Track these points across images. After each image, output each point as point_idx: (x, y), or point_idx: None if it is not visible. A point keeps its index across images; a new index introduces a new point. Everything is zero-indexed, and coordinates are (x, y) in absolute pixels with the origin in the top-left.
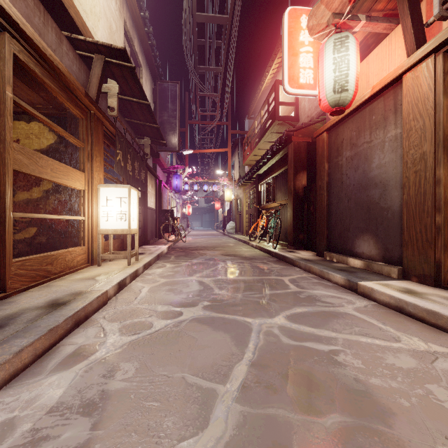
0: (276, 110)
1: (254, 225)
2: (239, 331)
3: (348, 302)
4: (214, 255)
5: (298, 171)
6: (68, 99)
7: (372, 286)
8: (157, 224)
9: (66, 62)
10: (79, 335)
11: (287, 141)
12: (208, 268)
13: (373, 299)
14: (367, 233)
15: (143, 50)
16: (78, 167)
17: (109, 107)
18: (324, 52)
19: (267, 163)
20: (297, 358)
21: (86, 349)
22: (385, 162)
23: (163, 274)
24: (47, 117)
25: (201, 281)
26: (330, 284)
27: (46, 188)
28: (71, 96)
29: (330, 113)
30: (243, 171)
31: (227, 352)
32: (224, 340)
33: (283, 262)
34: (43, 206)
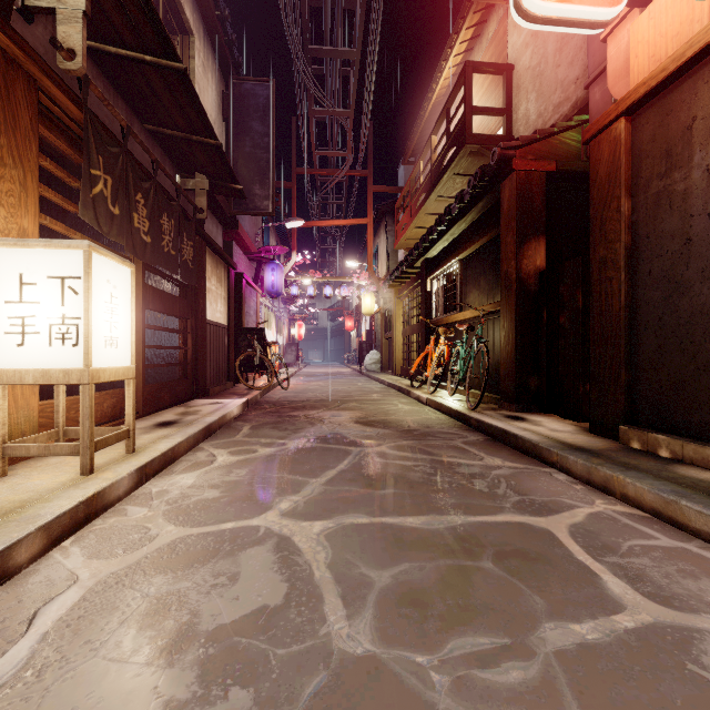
0: (466, 124)
1: (420, 356)
2: None
3: None
4: (339, 422)
5: (527, 238)
6: None
7: None
8: (232, 355)
9: None
10: None
11: (499, 174)
12: (319, 471)
13: None
14: None
15: (196, 0)
16: None
17: (54, 41)
18: None
19: (447, 232)
20: None
21: None
22: None
23: (187, 497)
24: None
25: (287, 538)
26: None
27: None
28: None
29: None
30: (394, 261)
31: None
32: None
33: (506, 446)
34: None
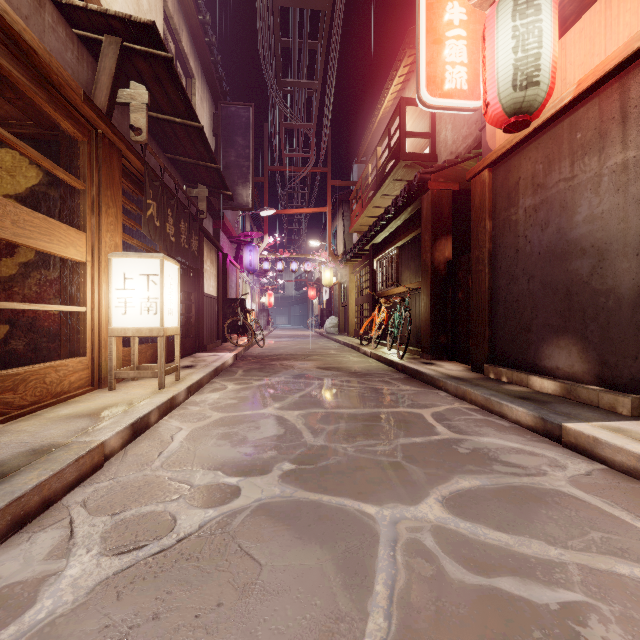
0: (401, 145)
1: (367, 321)
2: (352, 541)
3: (552, 465)
4: (306, 368)
5: (438, 237)
6: (52, 103)
7: (595, 434)
8: (220, 320)
9: (52, 43)
10: (13, 553)
11: (420, 190)
12: (295, 392)
13: (598, 459)
14: (566, 335)
15: (196, 51)
16: (75, 224)
17: (132, 126)
18: (495, 20)
19: (387, 226)
20: (494, 636)
21: (8, 600)
22: (602, 211)
23: (219, 402)
24: (25, 142)
25: (281, 416)
26: (505, 424)
27: (24, 260)
28: (56, 98)
29: (503, 128)
30: (349, 241)
31: (326, 611)
32: (320, 570)
33: (417, 380)
34: (18, 290)
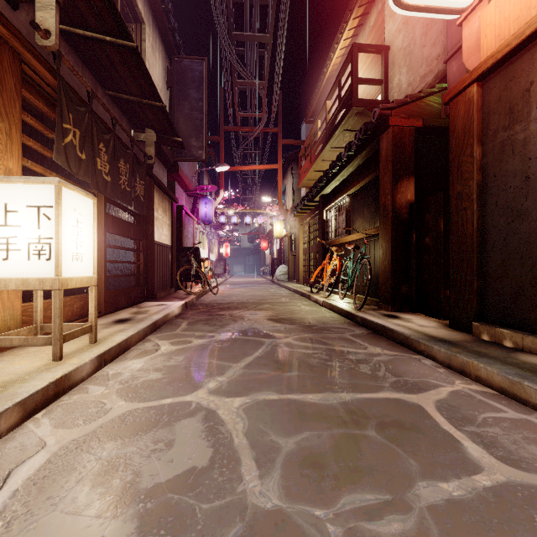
0: (353, 91)
1: (318, 269)
2: None
3: None
4: (256, 320)
5: (400, 177)
6: None
7: None
8: (175, 268)
9: None
10: None
11: (378, 129)
12: (240, 357)
13: None
14: None
15: None
16: None
17: (33, 23)
18: None
19: (338, 174)
20: None
21: None
22: None
23: (136, 378)
24: None
25: (213, 411)
26: None
27: None
28: None
29: None
30: (298, 197)
31: None
32: None
33: (384, 338)
34: None
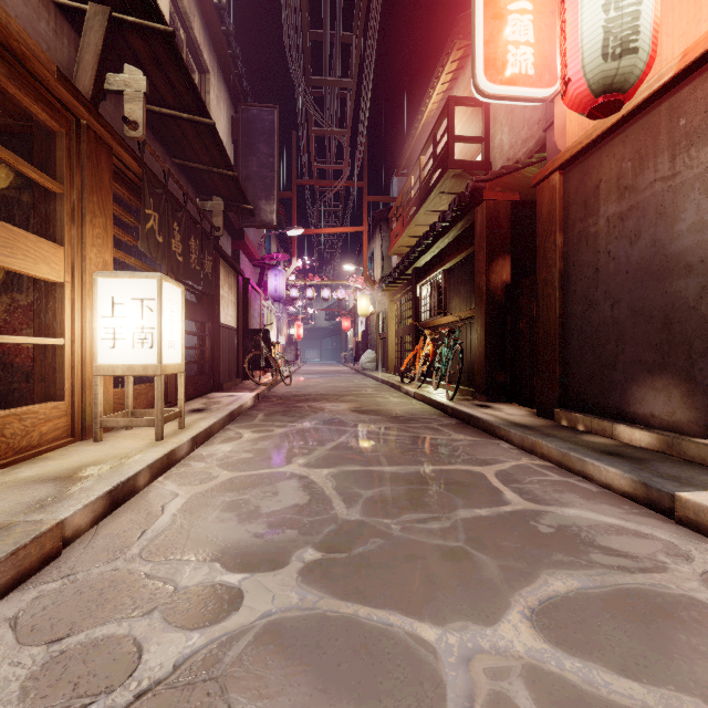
0: (449, 151)
1: (410, 355)
2: (405, 699)
3: (670, 553)
4: (338, 411)
5: (495, 256)
6: (14, 80)
7: None
8: (241, 354)
9: (19, 8)
10: None
11: (473, 201)
12: (324, 442)
13: None
14: (665, 373)
15: (211, 42)
16: (51, 236)
17: (125, 118)
18: None
19: (432, 246)
20: None
21: None
22: None
23: (230, 457)
24: None
25: (306, 477)
26: (592, 488)
27: None
28: (21, 74)
29: (588, 112)
30: (388, 265)
31: None
32: None
33: (471, 427)
34: None
